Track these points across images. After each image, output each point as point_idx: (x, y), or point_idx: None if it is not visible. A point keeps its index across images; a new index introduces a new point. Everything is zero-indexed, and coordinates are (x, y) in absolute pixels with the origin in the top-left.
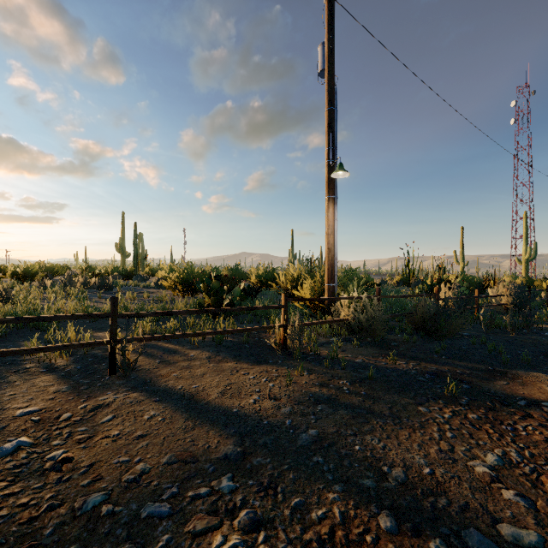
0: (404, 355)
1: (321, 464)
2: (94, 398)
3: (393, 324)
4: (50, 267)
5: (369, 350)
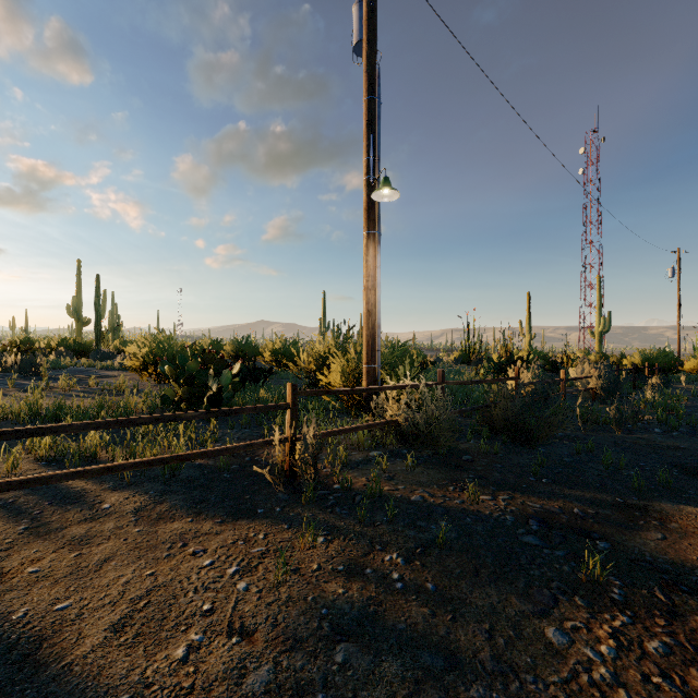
0: (486, 481)
1: None
2: None
3: (459, 420)
4: None
5: (431, 473)
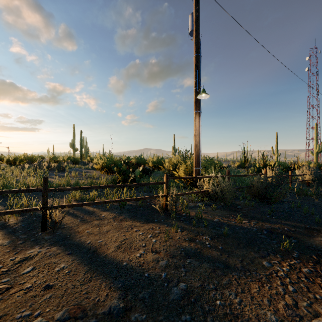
0: (247, 216)
1: (188, 321)
2: (24, 251)
3: (237, 193)
4: (30, 157)
5: (223, 212)
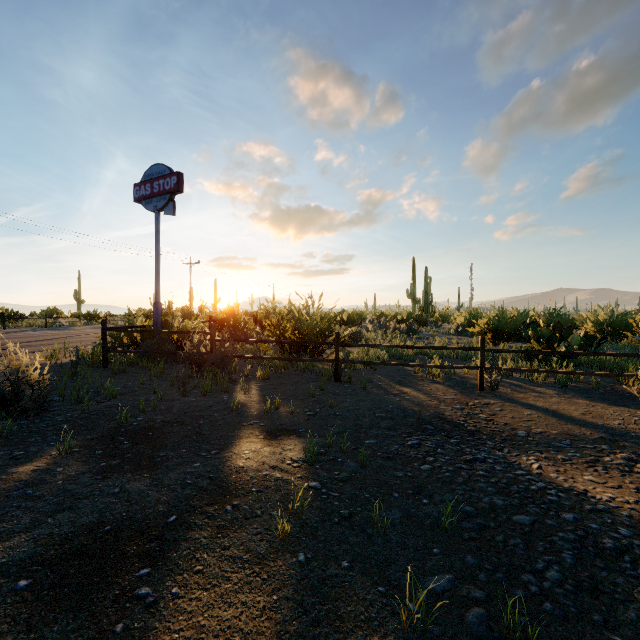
0: None
1: None
2: (480, 399)
3: None
4: (360, 314)
5: None
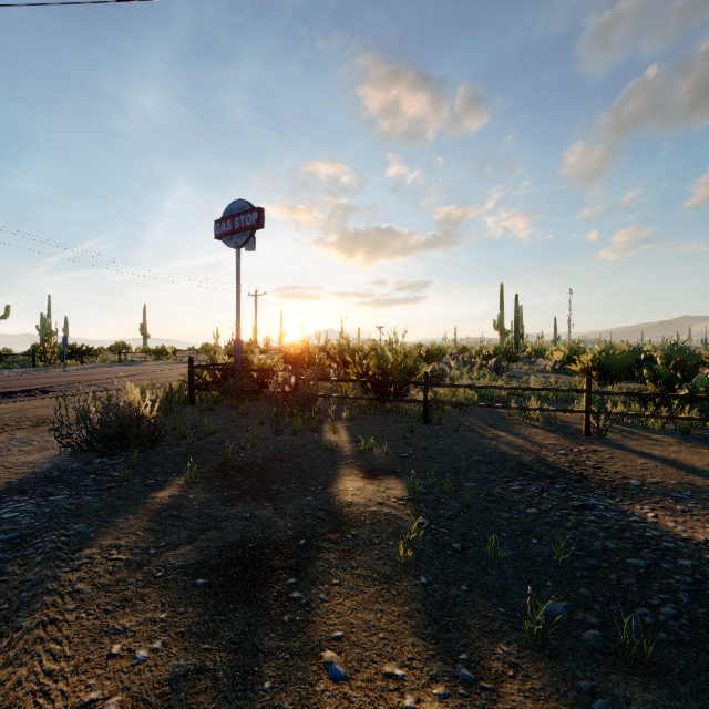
0: None
1: None
2: (586, 446)
3: None
4: (440, 349)
5: None
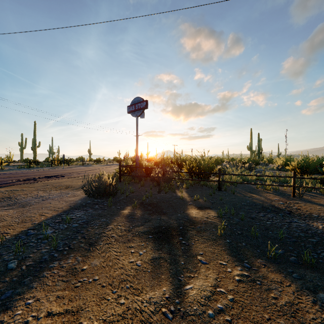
0: None
1: None
2: (293, 201)
3: None
4: (221, 159)
5: None
